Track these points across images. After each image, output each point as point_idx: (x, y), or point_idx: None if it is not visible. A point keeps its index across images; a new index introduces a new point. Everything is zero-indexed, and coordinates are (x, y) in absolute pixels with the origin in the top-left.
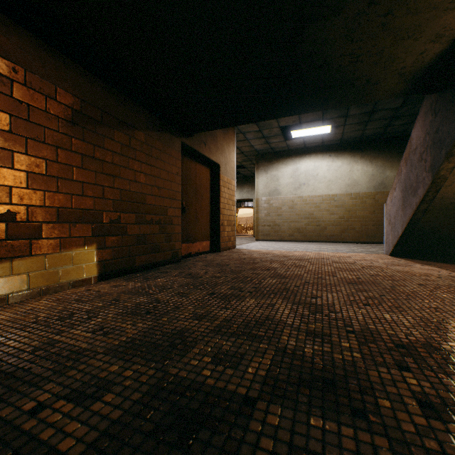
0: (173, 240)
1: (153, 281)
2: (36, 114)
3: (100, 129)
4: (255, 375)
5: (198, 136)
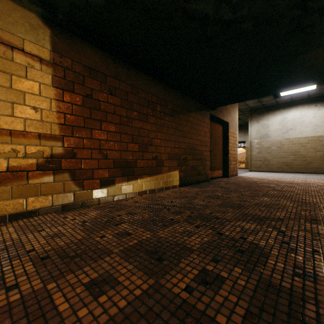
0: (205, 169)
1: (205, 188)
2: (162, 115)
3: (179, 116)
4: (279, 215)
5: (217, 108)
